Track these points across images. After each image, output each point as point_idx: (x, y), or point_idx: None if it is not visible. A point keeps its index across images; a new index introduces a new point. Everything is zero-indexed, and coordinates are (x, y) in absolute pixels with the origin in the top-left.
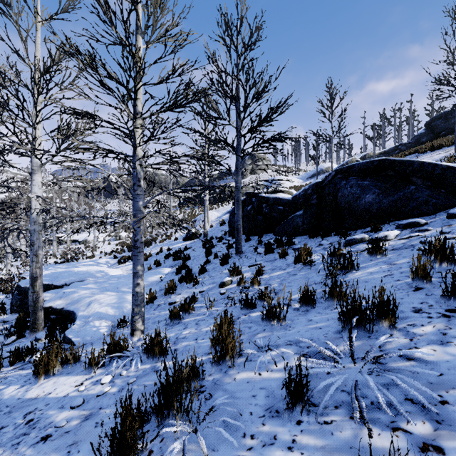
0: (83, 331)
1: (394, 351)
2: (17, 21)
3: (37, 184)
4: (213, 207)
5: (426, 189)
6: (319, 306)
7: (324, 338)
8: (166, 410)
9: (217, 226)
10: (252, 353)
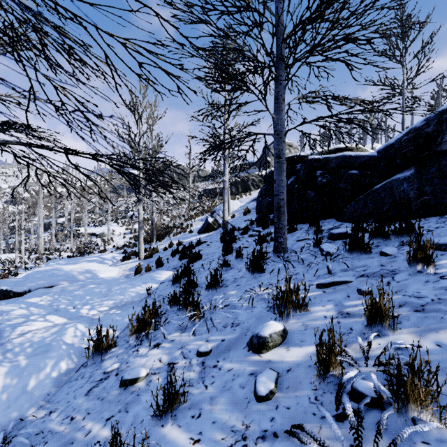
0: None
1: None
2: None
3: None
4: (235, 198)
5: None
6: None
7: None
8: None
9: (240, 216)
10: None
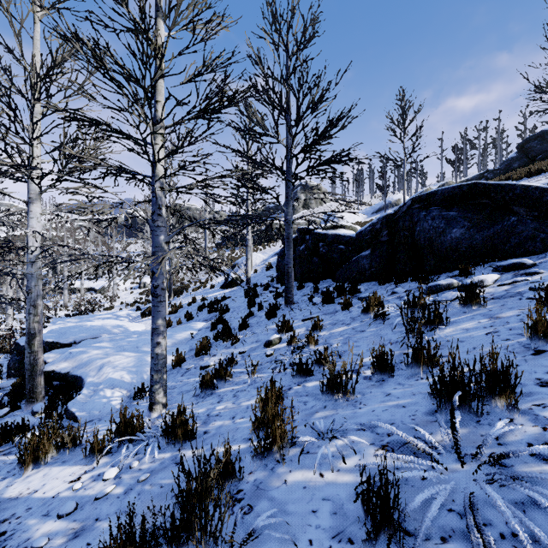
0: (90, 403)
1: (526, 449)
2: (8, 9)
3: (35, 216)
4: (258, 248)
5: (532, 221)
6: (399, 375)
7: (411, 421)
8: (184, 533)
9: (263, 271)
10: (309, 441)
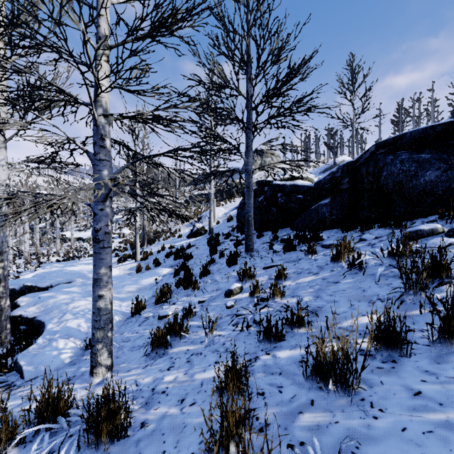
0: (40, 356)
1: None
2: None
3: (0, 164)
4: (220, 204)
5: None
6: (417, 353)
7: None
8: None
9: (224, 223)
10: None
